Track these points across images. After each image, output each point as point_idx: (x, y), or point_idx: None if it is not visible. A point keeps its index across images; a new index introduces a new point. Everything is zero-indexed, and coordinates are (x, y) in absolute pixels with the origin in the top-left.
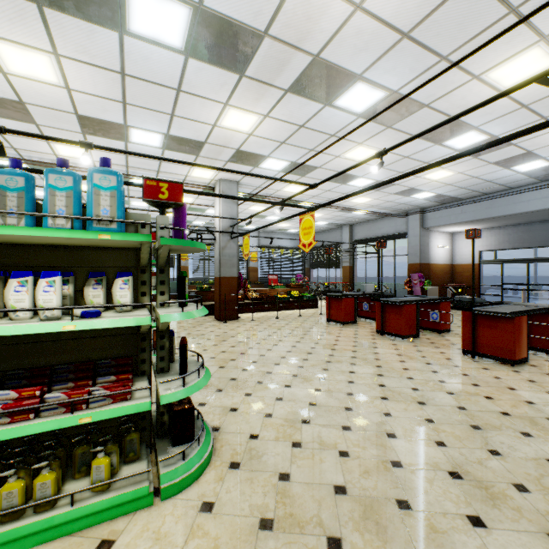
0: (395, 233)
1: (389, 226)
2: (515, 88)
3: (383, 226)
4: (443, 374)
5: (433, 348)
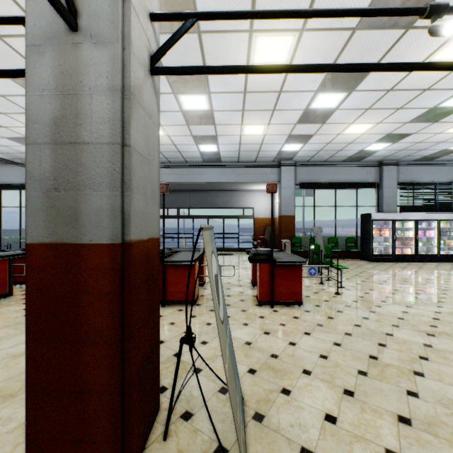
0: (21, 183)
1: (13, 174)
2: (4, 20)
3: (6, 173)
4: (2, 339)
5: (20, 306)
